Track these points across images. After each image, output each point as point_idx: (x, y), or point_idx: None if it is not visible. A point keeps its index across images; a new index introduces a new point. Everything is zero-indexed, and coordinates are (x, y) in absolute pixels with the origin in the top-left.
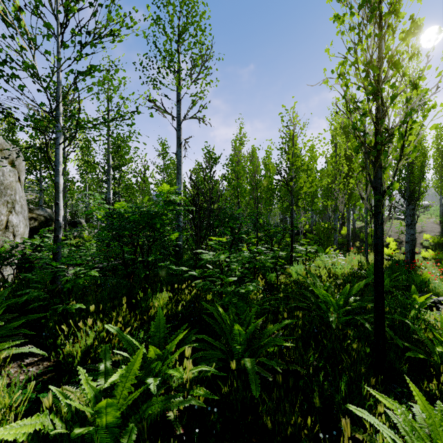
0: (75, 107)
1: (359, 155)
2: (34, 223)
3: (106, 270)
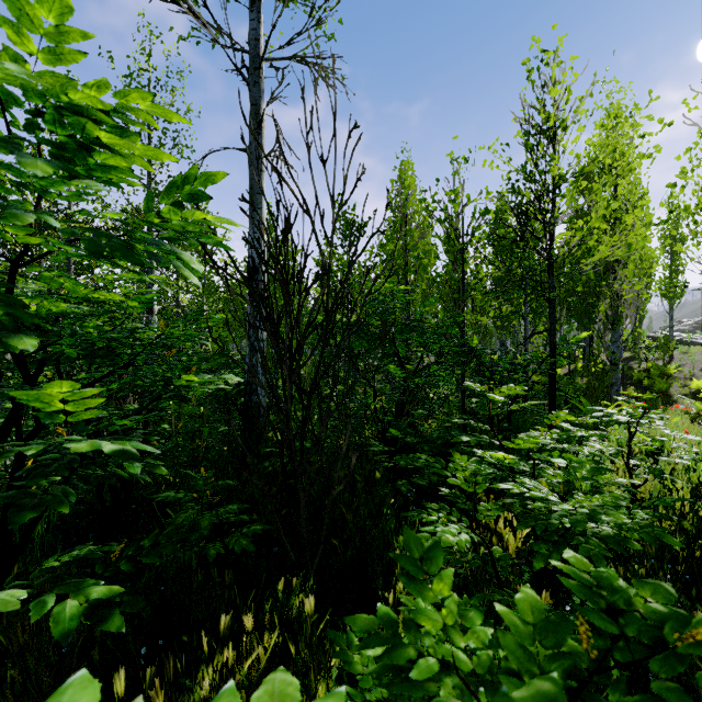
0: None
1: None
2: None
3: None
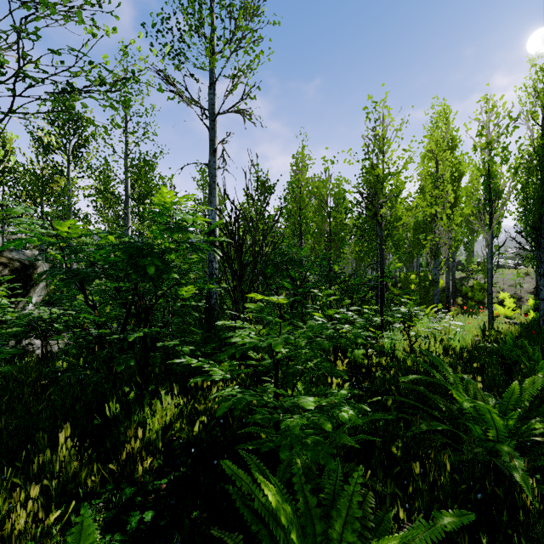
0: (82, 118)
1: (481, 171)
2: (4, 272)
3: (94, 344)
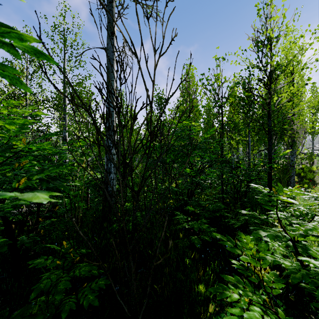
0: None
1: None
2: None
3: None
